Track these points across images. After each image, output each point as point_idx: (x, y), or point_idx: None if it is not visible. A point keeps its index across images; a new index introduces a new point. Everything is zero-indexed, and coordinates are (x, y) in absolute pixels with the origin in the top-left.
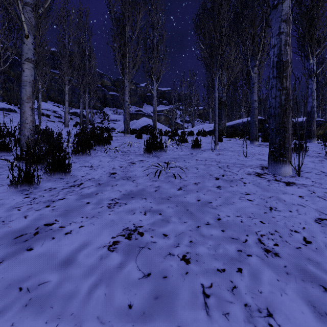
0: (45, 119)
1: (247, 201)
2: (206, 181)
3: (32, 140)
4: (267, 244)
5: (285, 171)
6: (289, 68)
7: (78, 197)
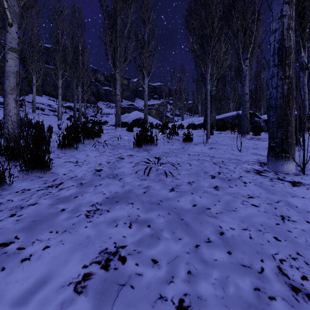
0: (40, 113)
1: (252, 206)
2: (201, 179)
3: (17, 133)
4: (292, 277)
5: (288, 169)
6: (292, 54)
7: (53, 201)
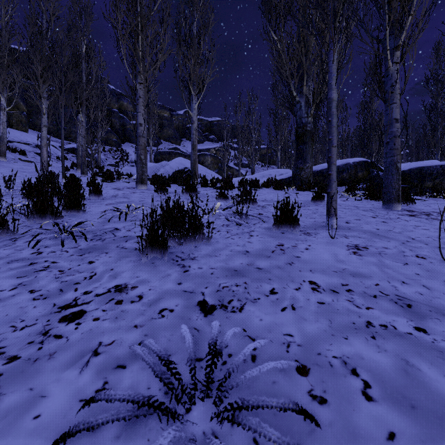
0: (16, 158)
1: None
2: None
3: None
4: None
5: None
6: None
7: None
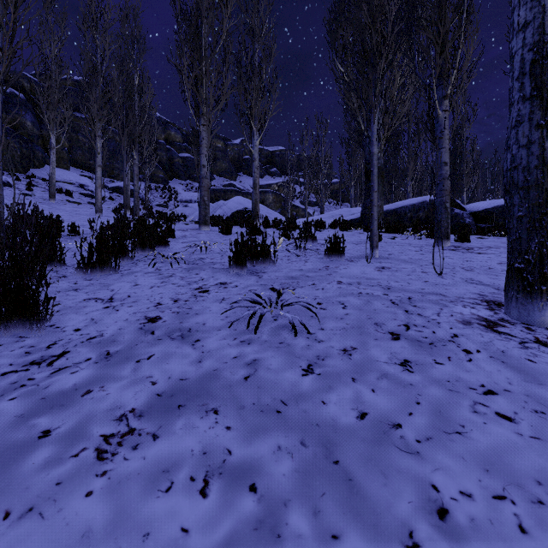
0: (63, 199)
1: (499, 419)
2: (371, 343)
3: None
4: None
5: None
6: None
7: (30, 407)
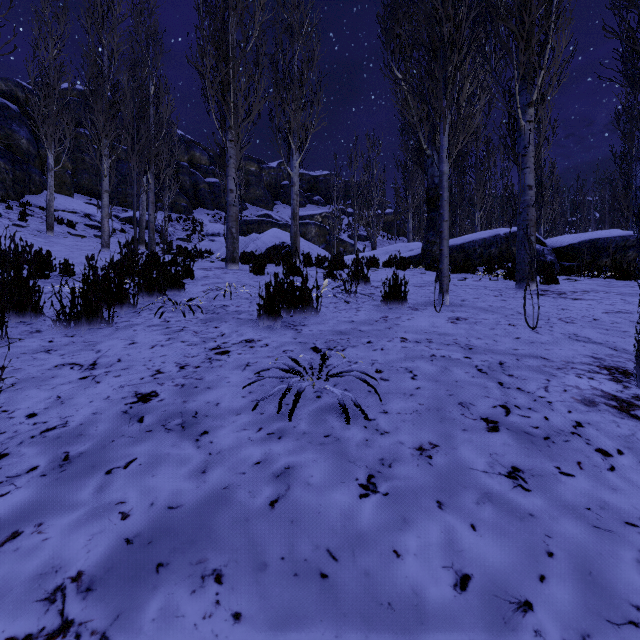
0: (64, 232)
1: None
2: (458, 436)
3: None
4: None
5: None
6: None
7: None
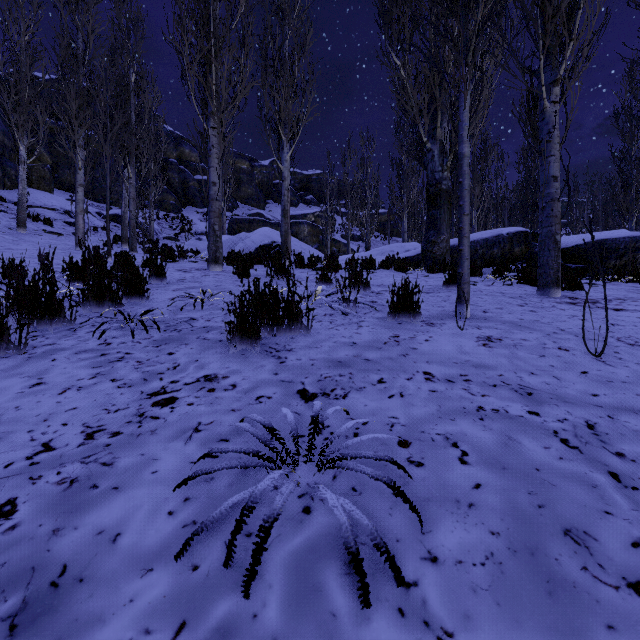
0: (39, 229)
1: None
2: None
3: None
4: None
5: None
6: None
7: None
